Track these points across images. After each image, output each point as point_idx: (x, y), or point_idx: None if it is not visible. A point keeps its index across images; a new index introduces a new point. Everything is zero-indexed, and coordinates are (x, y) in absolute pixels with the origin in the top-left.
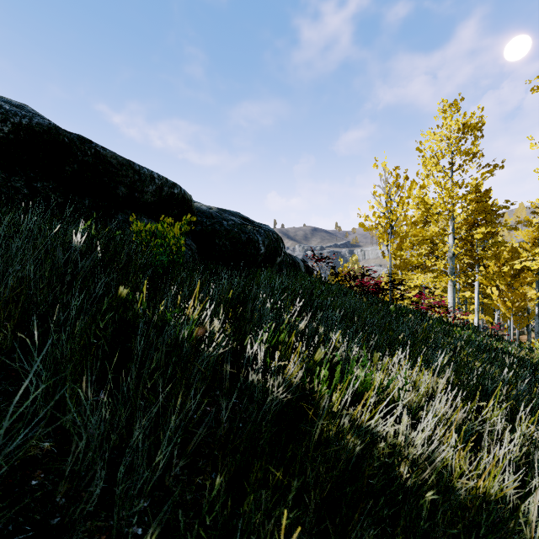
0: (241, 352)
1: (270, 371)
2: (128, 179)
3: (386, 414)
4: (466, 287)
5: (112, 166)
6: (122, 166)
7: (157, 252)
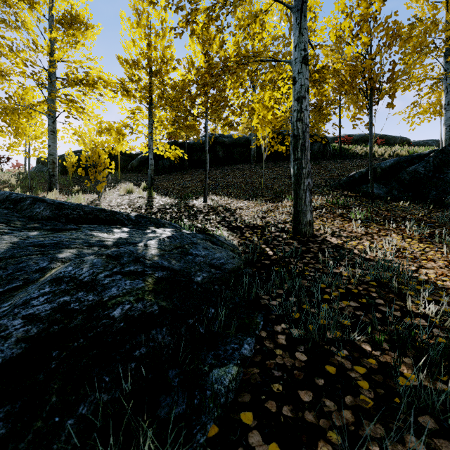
0: None
1: None
2: (393, 139)
3: None
4: None
5: (390, 138)
6: (392, 137)
7: None
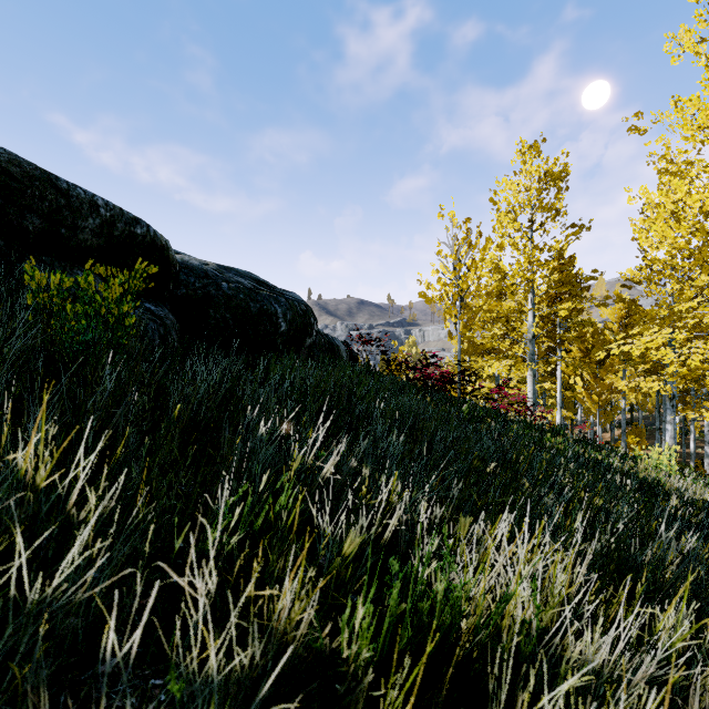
0: (200, 529)
1: (222, 635)
2: (45, 204)
3: (497, 681)
4: (546, 377)
5: (11, 177)
6: (32, 179)
7: (79, 326)
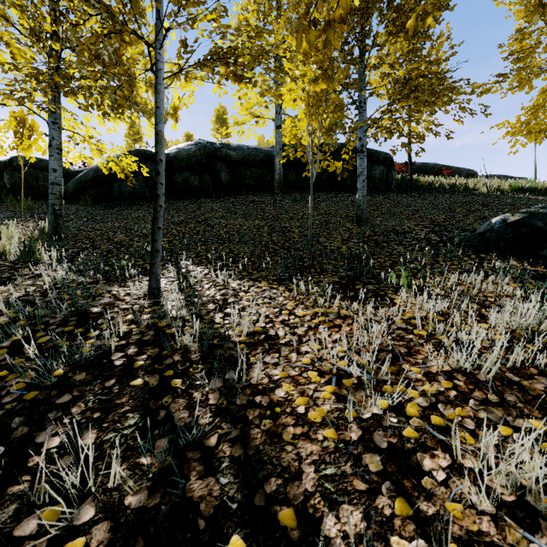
0: None
1: None
2: (458, 172)
3: None
4: None
5: (454, 170)
6: (457, 169)
7: None
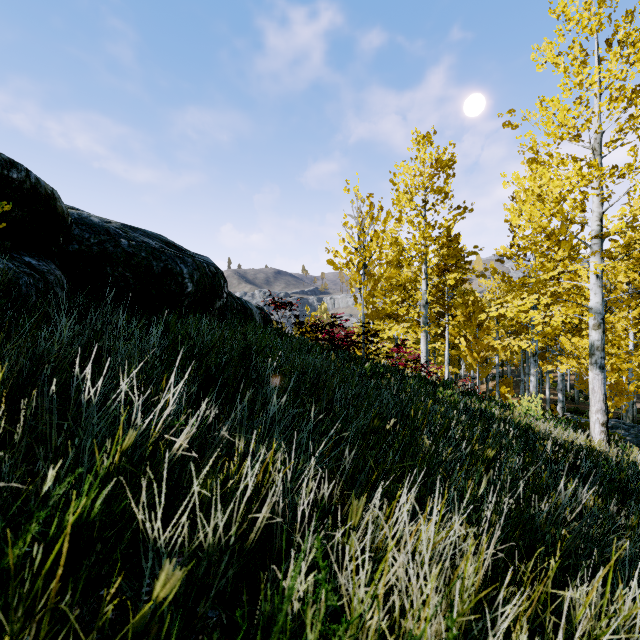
0: None
1: None
2: None
3: None
4: (436, 338)
5: None
6: None
7: None
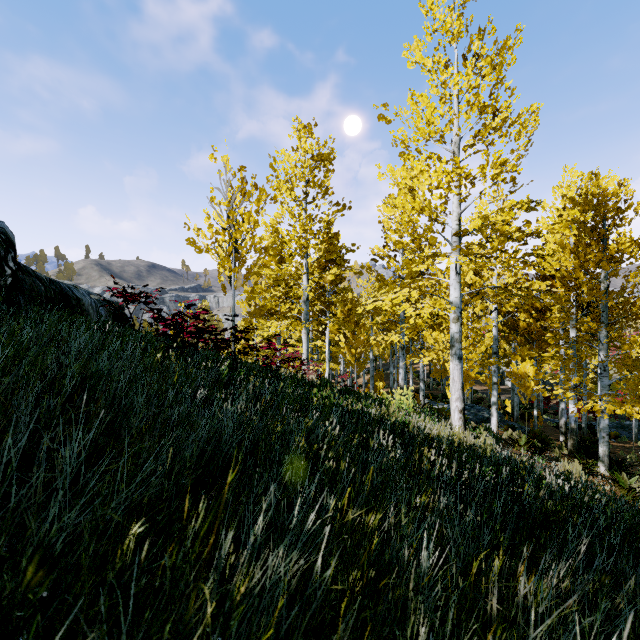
0: None
1: None
2: None
3: None
4: (319, 336)
5: None
6: None
7: None
